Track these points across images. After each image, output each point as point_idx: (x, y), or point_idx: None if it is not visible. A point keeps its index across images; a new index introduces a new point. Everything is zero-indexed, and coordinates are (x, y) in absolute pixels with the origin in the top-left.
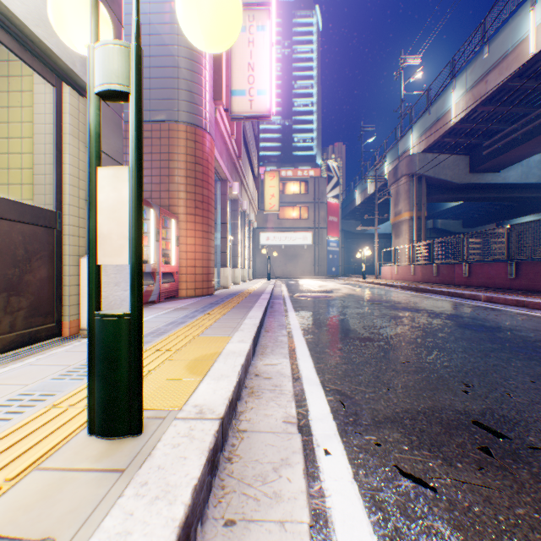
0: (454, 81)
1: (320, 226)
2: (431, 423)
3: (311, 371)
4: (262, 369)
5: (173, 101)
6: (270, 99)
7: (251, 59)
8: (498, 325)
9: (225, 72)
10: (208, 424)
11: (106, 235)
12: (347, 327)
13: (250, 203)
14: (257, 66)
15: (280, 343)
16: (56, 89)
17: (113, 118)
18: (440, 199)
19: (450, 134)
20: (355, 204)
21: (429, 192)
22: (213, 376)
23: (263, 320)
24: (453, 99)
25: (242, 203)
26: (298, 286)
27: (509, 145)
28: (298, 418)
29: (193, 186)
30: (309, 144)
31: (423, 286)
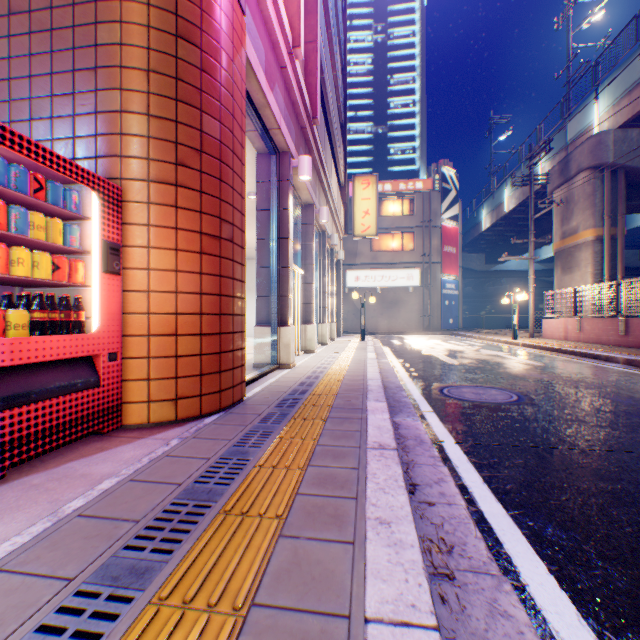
0: None
1: (432, 259)
2: None
3: None
4: None
5: None
6: None
7: None
8: None
9: None
10: None
11: None
12: None
13: (333, 220)
14: None
15: None
16: None
17: None
18: None
19: None
20: (481, 229)
21: (628, 195)
22: None
23: None
24: None
25: (318, 210)
26: (415, 355)
27: None
28: None
29: (167, 100)
30: (410, 156)
31: None
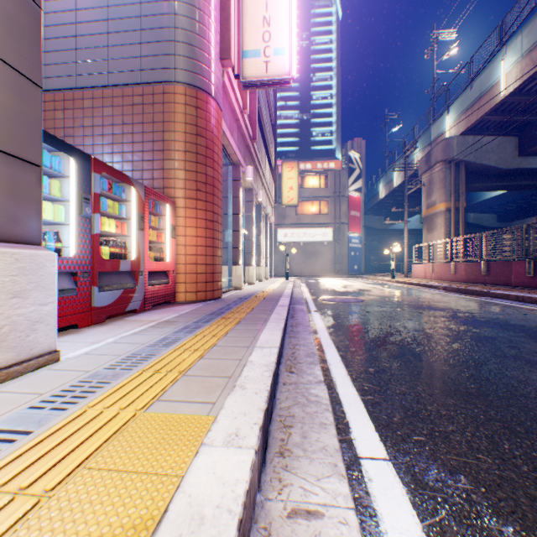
0: (504, 47)
1: (341, 221)
2: None
3: None
4: None
5: (169, 56)
6: (290, 59)
7: (266, 12)
8: None
9: (236, 35)
10: None
11: None
12: (418, 361)
13: (267, 195)
14: (274, 19)
15: (315, 409)
16: None
17: None
18: (481, 188)
19: (496, 111)
20: (378, 198)
21: (468, 180)
22: None
23: (282, 345)
24: (503, 68)
25: (257, 193)
26: (320, 287)
27: None
28: None
29: (193, 163)
30: (328, 138)
31: (474, 288)
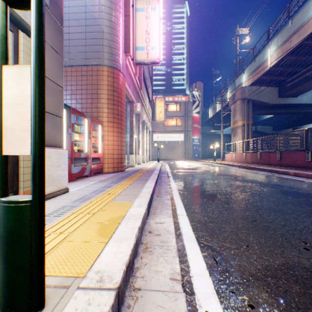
0: (270, 42)
1: (188, 130)
2: (290, 282)
3: (188, 228)
4: (154, 227)
5: (100, 52)
6: (159, 52)
7: (147, 28)
8: (308, 192)
9: (132, 36)
10: (105, 297)
11: (10, 128)
12: (209, 193)
13: (147, 116)
14: (151, 32)
15: (166, 205)
16: (13, 34)
17: (56, 57)
18: (261, 114)
19: (267, 74)
20: (209, 117)
21: (254, 109)
22: (116, 238)
23: (154, 188)
24: (269, 53)
25: (142, 116)
26: (176, 166)
27: (303, 80)
28: (182, 275)
29: (112, 105)
30: (182, 82)
31: (252, 166)
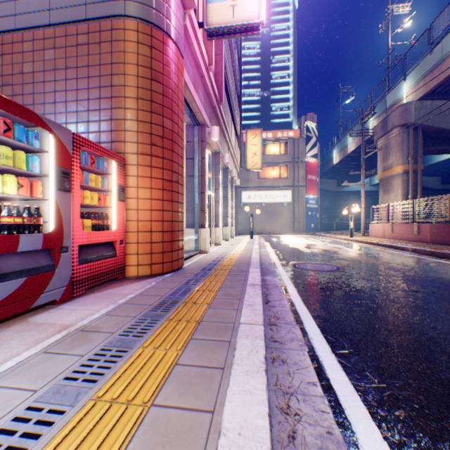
0: None
1: (299, 184)
2: None
3: None
4: None
5: None
6: (259, 0)
7: None
8: None
9: None
10: None
11: None
12: None
13: (232, 160)
14: None
15: None
16: None
17: None
18: (437, 151)
19: None
20: (333, 163)
21: (425, 143)
22: None
23: None
24: None
25: (223, 156)
26: (285, 247)
27: None
28: None
29: (147, 112)
30: (286, 112)
31: None
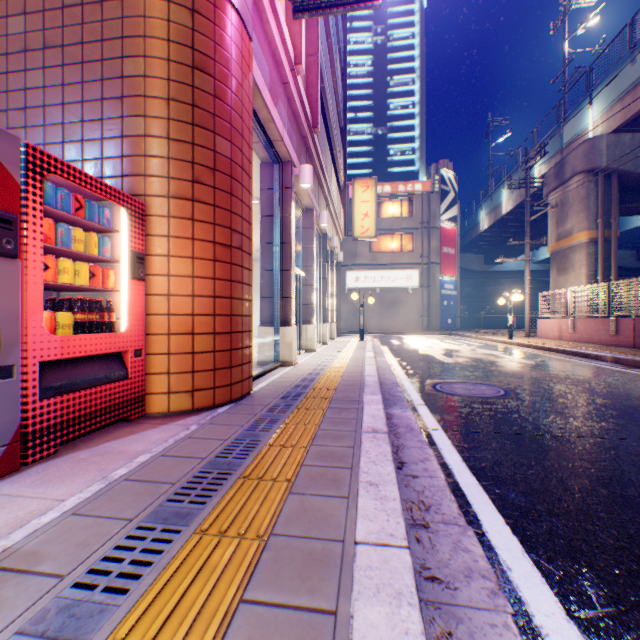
0: None
1: (431, 260)
2: None
3: None
4: None
5: None
6: None
7: None
8: None
9: None
10: None
11: None
12: None
13: (333, 223)
14: None
15: None
16: None
17: None
18: (638, 210)
19: None
20: (479, 230)
21: (621, 198)
22: None
23: None
24: None
25: (319, 215)
26: (413, 354)
27: None
28: None
29: (185, 124)
30: (409, 158)
31: None
